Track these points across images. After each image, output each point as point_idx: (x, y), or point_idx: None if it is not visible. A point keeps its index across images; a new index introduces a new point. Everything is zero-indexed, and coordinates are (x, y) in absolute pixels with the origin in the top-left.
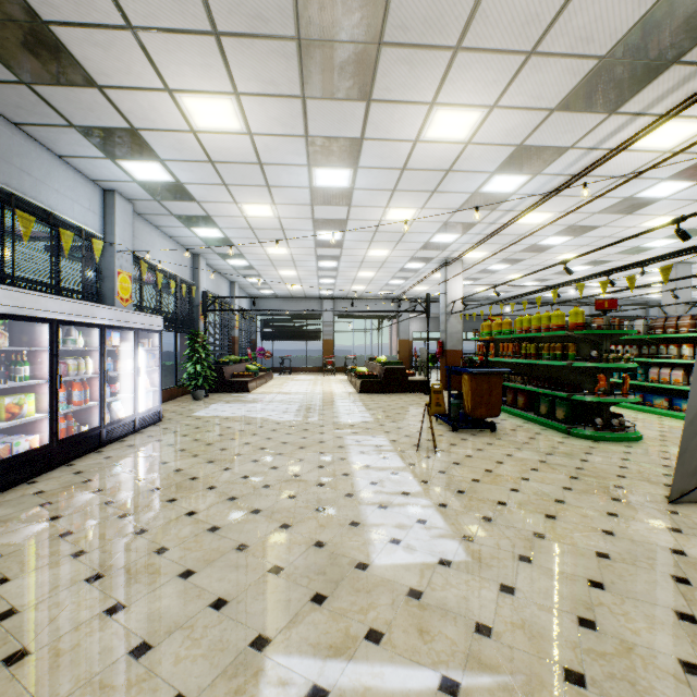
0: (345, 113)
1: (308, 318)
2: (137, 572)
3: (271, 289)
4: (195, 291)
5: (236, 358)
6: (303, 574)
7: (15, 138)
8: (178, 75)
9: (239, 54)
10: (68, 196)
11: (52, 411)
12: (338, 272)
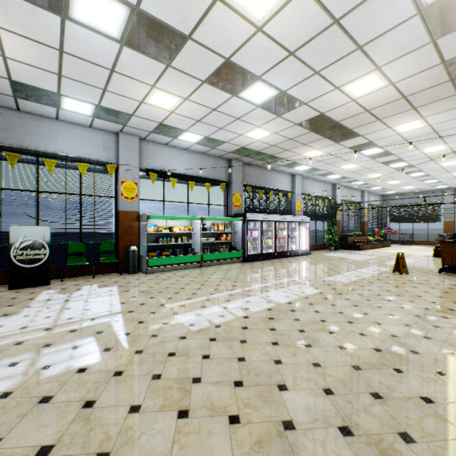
0: (355, 140)
1: (428, 206)
2: (281, 270)
3: (392, 190)
4: (334, 201)
5: (359, 233)
6: (307, 276)
7: (269, 172)
8: (300, 152)
9: (312, 144)
10: (281, 182)
11: (275, 244)
12: (432, 176)
